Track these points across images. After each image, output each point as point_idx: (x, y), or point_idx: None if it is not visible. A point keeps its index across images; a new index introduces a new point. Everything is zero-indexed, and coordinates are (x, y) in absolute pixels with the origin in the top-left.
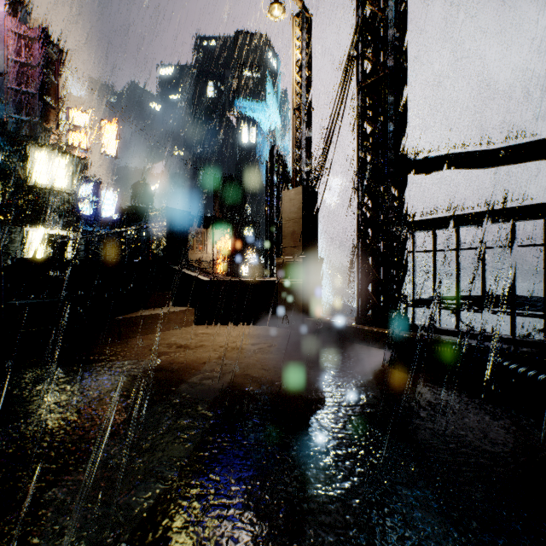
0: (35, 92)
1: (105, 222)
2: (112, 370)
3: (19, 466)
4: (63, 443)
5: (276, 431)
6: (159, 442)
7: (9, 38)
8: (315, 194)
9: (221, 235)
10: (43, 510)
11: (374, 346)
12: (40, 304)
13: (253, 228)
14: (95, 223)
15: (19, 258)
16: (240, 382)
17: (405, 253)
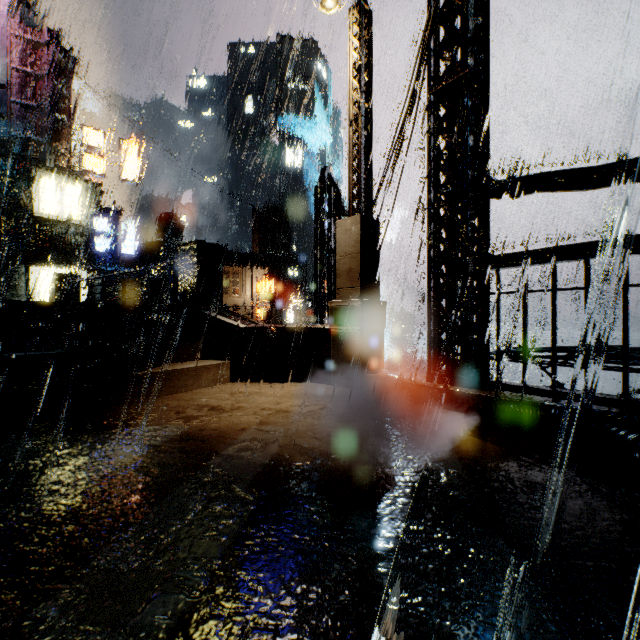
0: (43, 107)
1: (125, 260)
2: (128, 439)
3: (1, 569)
4: (61, 536)
5: (335, 521)
6: (184, 536)
7: (13, 43)
8: (376, 223)
9: (261, 275)
10: (26, 635)
11: (451, 409)
12: (43, 356)
13: (299, 267)
14: (113, 262)
15: (19, 301)
16: (286, 455)
17: (487, 295)
